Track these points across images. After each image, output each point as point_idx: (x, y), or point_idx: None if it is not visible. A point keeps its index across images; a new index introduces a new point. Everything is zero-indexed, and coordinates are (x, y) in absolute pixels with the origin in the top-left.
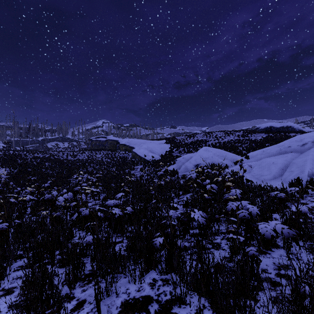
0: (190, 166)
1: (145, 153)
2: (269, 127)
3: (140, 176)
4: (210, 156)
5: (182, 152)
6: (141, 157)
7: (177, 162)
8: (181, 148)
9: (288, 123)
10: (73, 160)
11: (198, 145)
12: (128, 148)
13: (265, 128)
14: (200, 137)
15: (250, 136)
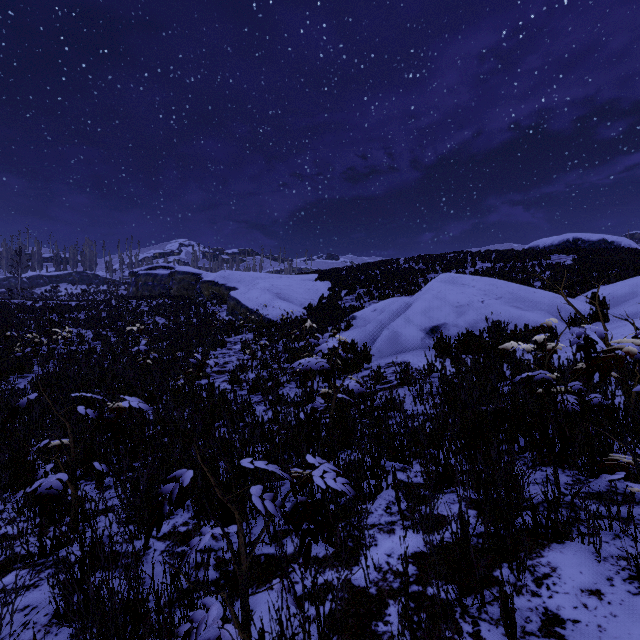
0: (409, 333)
1: (265, 301)
2: (572, 241)
3: (231, 370)
4: (476, 299)
5: (364, 298)
6: (250, 312)
7: (357, 323)
8: (361, 290)
9: (605, 236)
10: (48, 320)
11: (408, 281)
12: (222, 291)
13: (563, 242)
14: (405, 265)
15: (537, 258)
